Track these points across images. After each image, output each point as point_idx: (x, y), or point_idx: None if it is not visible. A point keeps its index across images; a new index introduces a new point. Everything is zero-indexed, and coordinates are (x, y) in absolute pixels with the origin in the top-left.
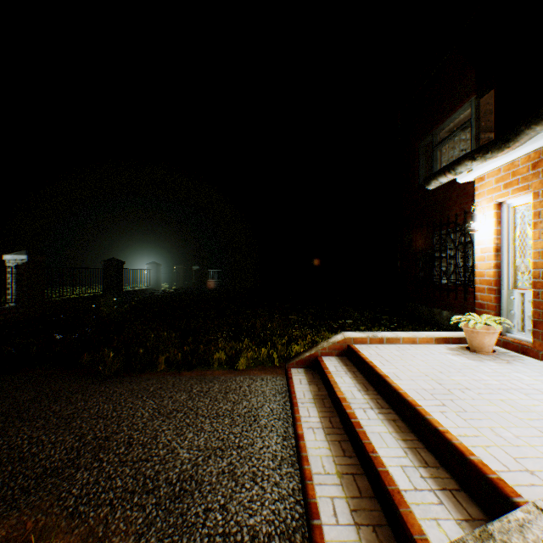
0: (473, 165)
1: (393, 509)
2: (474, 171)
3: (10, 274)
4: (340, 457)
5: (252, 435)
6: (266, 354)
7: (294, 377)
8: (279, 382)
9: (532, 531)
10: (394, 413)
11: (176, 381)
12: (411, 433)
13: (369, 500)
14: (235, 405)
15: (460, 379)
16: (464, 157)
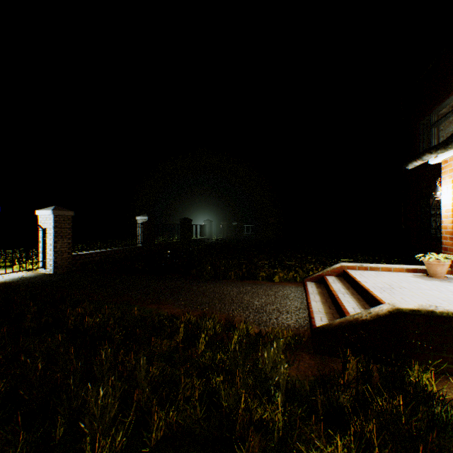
0: (432, 156)
1: (343, 315)
2: (438, 157)
3: (139, 227)
4: (327, 309)
5: (285, 301)
6: (291, 276)
7: (308, 285)
8: (299, 287)
9: (382, 307)
10: (359, 296)
11: (242, 283)
12: (364, 301)
13: (337, 318)
14: (276, 292)
15: (404, 285)
16: (425, 151)
